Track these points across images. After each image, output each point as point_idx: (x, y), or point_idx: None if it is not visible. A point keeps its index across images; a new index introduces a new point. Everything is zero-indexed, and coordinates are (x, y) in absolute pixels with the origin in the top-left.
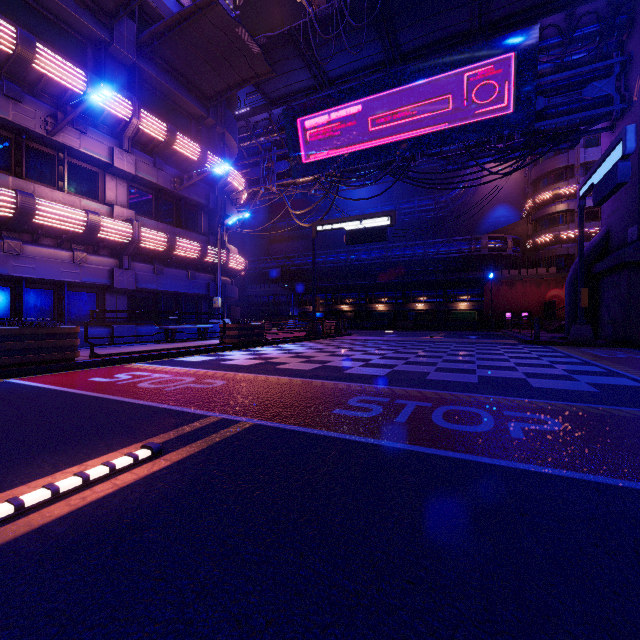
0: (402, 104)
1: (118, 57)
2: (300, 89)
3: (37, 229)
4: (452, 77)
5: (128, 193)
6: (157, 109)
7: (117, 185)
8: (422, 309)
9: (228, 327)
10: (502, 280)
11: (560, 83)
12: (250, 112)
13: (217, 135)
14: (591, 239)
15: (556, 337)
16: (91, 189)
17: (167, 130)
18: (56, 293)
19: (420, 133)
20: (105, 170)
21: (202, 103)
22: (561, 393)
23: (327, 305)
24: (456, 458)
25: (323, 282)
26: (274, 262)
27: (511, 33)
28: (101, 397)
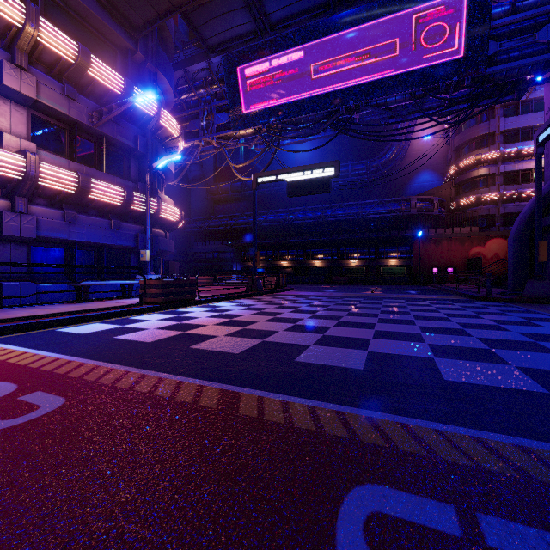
0: (346, 49)
1: None
2: (240, 35)
3: None
4: (400, 19)
5: (29, 123)
6: (72, 32)
7: (12, 111)
8: (356, 265)
9: (149, 284)
10: (429, 238)
11: (512, 27)
12: (188, 61)
13: (147, 73)
14: (510, 201)
15: (506, 293)
16: None
17: (78, 50)
18: None
19: (365, 80)
20: None
21: (129, 34)
22: None
23: (268, 261)
24: None
25: (264, 240)
26: (218, 221)
27: None
28: None
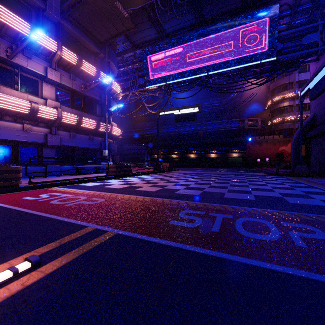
0: (205, 47)
1: (50, 17)
2: (150, 39)
3: (1, 111)
4: (232, 32)
5: (56, 93)
6: (72, 47)
7: (49, 88)
8: (214, 157)
9: (110, 166)
10: (255, 142)
11: (289, 35)
12: (124, 52)
13: (105, 63)
14: None
15: (287, 171)
16: (34, 90)
17: (77, 58)
18: (13, 147)
19: (214, 62)
20: (42, 79)
21: (97, 45)
22: (309, 207)
23: (165, 154)
24: (266, 268)
25: (162, 143)
26: (137, 132)
27: (264, 8)
28: (23, 211)
